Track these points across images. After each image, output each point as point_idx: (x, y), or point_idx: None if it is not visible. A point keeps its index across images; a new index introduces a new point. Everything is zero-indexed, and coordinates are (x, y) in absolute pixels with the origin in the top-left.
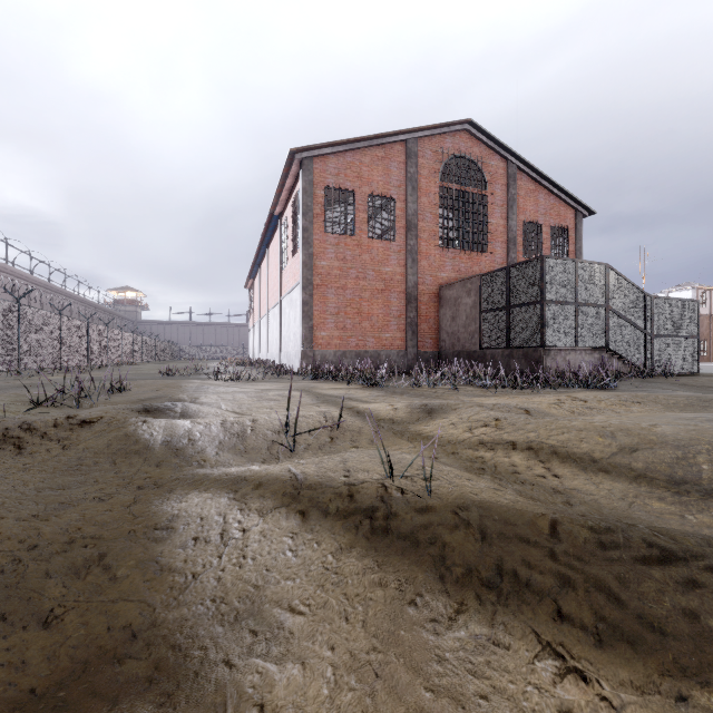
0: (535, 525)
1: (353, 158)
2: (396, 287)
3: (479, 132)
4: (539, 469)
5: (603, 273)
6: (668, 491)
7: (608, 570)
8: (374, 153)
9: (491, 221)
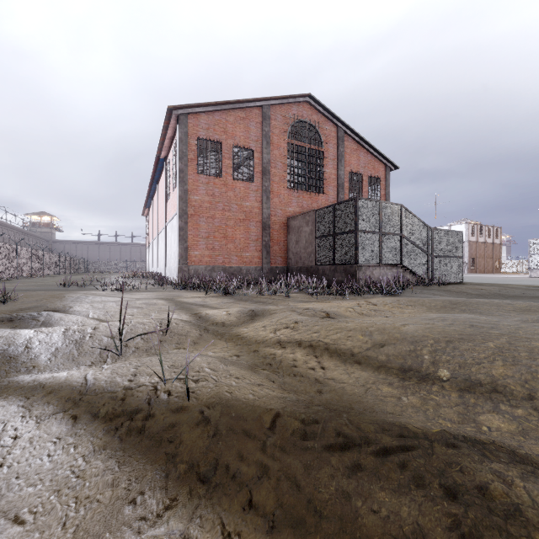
0: (261, 420)
1: (220, 117)
2: (254, 218)
3: (317, 104)
4: (313, 363)
5: (399, 211)
6: (397, 378)
7: (300, 460)
8: (237, 114)
9: (326, 170)
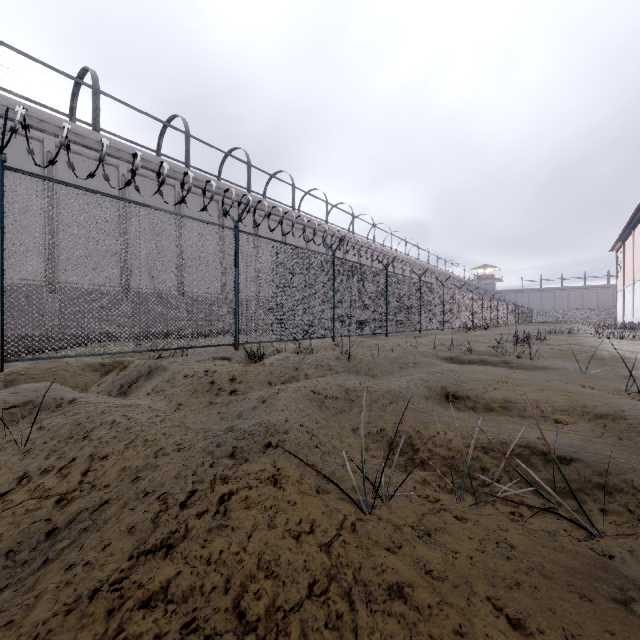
0: None
1: None
2: None
3: None
4: None
5: None
6: None
7: None
8: None
9: None
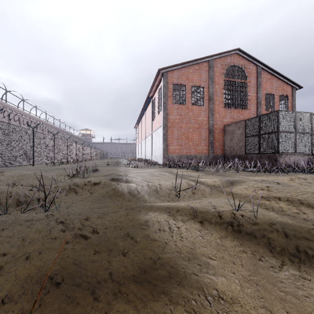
0: (310, 232)
1: (185, 70)
2: (204, 126)
3: (243, 53)
4: (295, 210)
5: (309, 117)
6: None
7: None
8: (194, 67)
9: (249, 94)
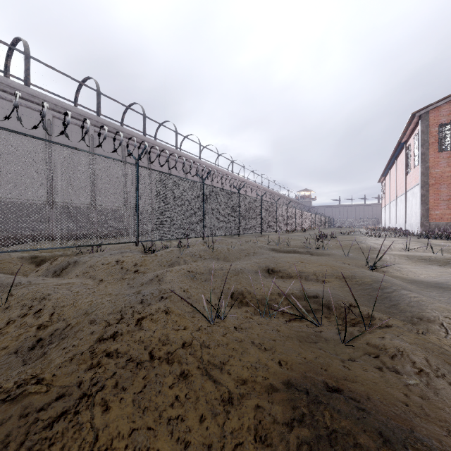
0: None
1: None
2: None
3: None
4: None
5: None
6: None
7: None
8: None
9: None
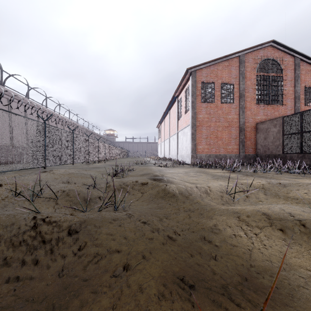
0: None
1: (214, 68)
2: (234, 125)
3: (278, 45)
4: None
5: None
6: None
7: None
8: (223, 64)
9: (285, 88)
